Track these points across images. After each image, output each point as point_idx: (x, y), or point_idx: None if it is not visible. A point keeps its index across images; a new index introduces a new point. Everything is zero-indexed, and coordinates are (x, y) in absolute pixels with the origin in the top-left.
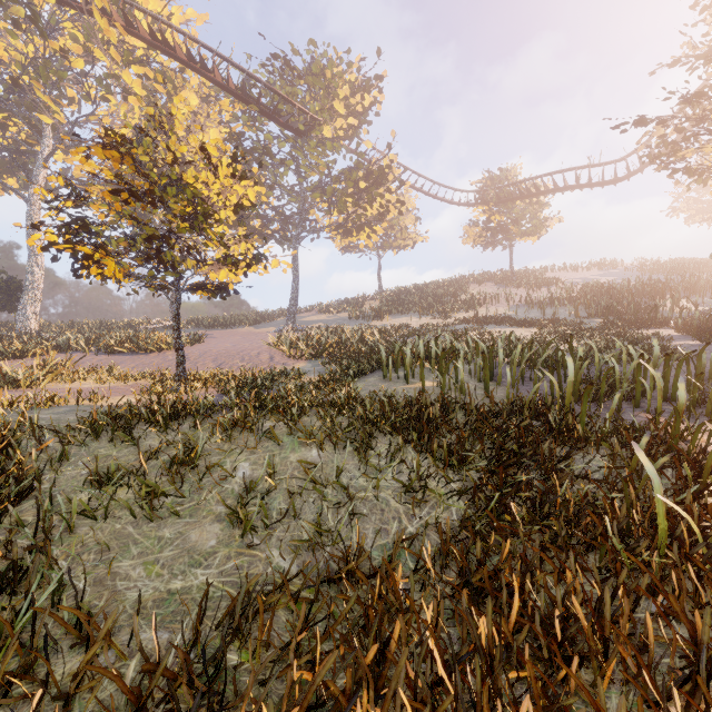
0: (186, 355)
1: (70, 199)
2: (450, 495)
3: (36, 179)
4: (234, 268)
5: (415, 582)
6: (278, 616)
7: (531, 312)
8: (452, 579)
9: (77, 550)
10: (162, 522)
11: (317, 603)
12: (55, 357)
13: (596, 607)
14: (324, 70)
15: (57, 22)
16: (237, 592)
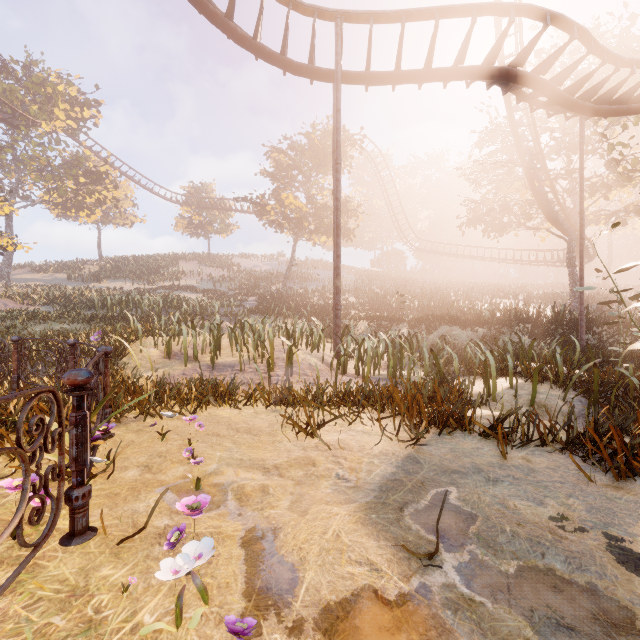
0: None
1: None
2: None
3: None
4: None
5: None
6: None
7: (209, 284)
8: None
9: None
10: None
11: None
12: None
13: None
14: (45, 84)
15: None
16: None
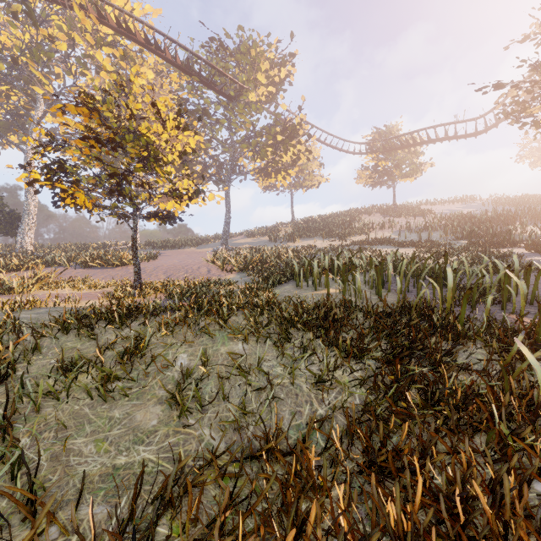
0: (143, 269)
1: (51, 146)
2: (353, 382)
3: (31, 135)
4: (178, 200)
5: (326, 460)
6: (207, 490)
7: (410, 235)
8: (357, 456)
9: (40, 428)
10: (114, 404)
11: (241, 477)
12: (43, 270)
13: (498, 494)
14: (249, 50)
15: (46, 16)
16: (173, 467)
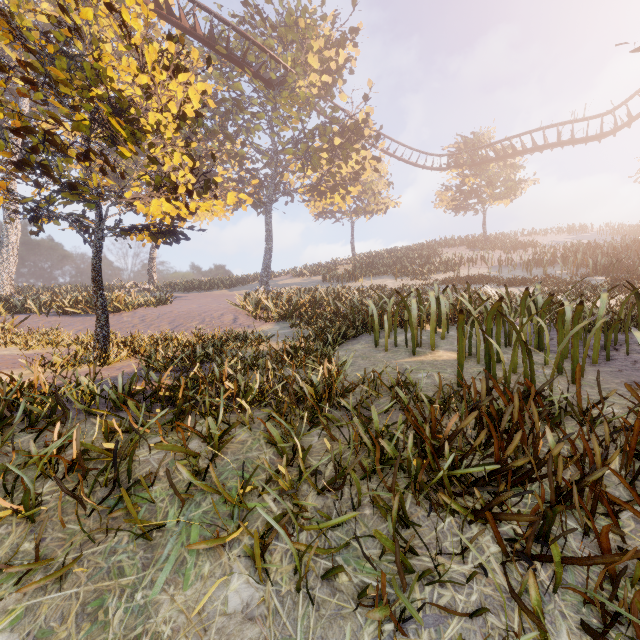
0: (143, 316)
1: None
2: None
3: (11, 142)
4: (170, 195)
5: None
6: None
7: (514, 272)
8: None
9: None
10: None
11: None
12: (2, 319)
13: None
14: (297, 20)
15: None
16: None
